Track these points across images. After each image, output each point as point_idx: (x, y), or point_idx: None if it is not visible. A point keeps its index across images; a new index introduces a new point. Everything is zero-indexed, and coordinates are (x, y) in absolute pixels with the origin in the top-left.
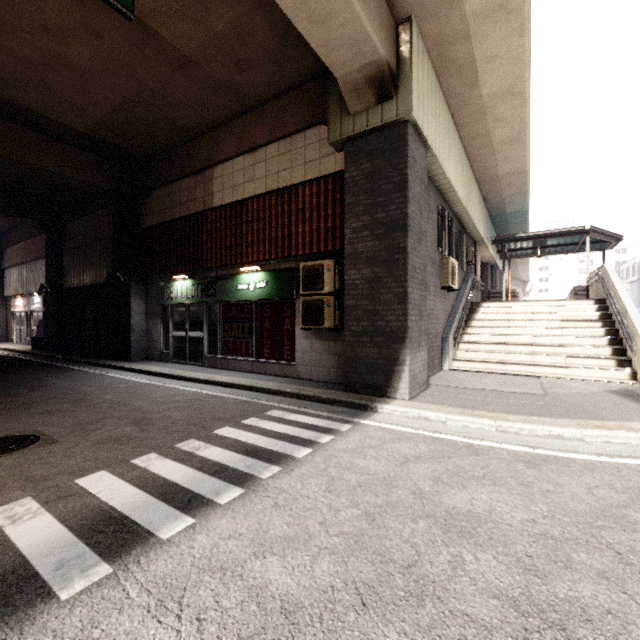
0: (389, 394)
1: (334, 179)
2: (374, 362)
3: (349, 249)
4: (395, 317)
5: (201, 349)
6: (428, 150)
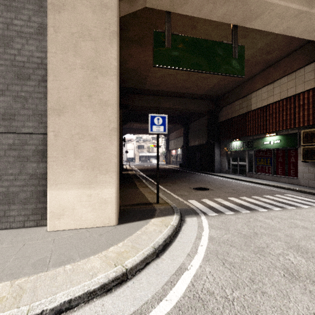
0: None
1: None
2: None
3: None
4: None
5: (244, 169)
6: None
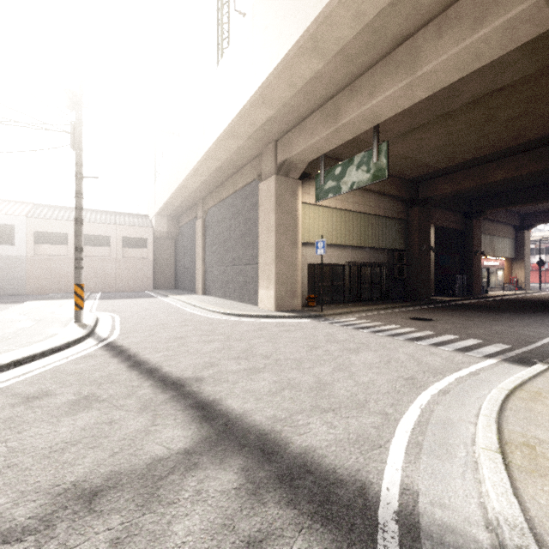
0: None
1: None
2: None
3: None
4: None
5: None
6: None
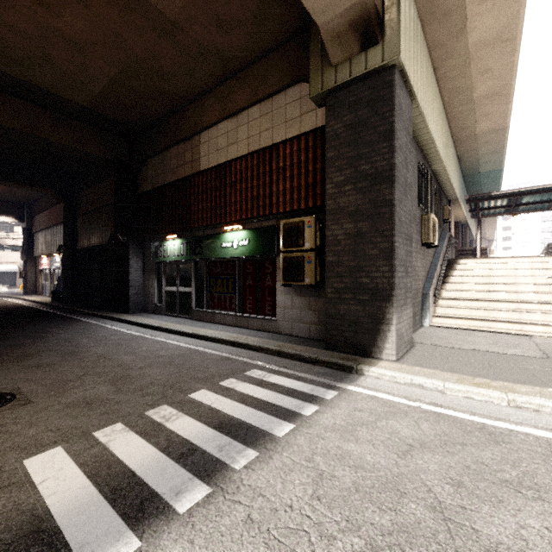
0: (374, 354)
1: (315, 135)
2: (357, 320)
3: (331, 204)
4: (380, 273)
5: (190, 303)
6: (413, 101)
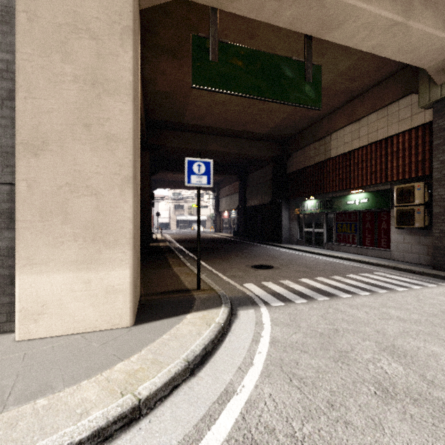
0: None
1: (423, 128)
2: None
3: (437, 175)
4: None
5: (322, 239)
6: None
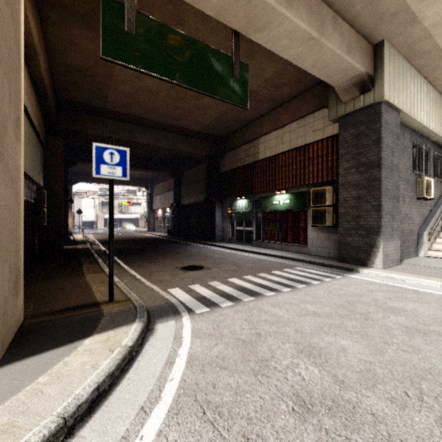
0: (368, 265)
1: (332, 139)
2: (358, 246)
3: (342, 180)
4: (372, 219)
5: (251, 237)
6: (400, 112)
